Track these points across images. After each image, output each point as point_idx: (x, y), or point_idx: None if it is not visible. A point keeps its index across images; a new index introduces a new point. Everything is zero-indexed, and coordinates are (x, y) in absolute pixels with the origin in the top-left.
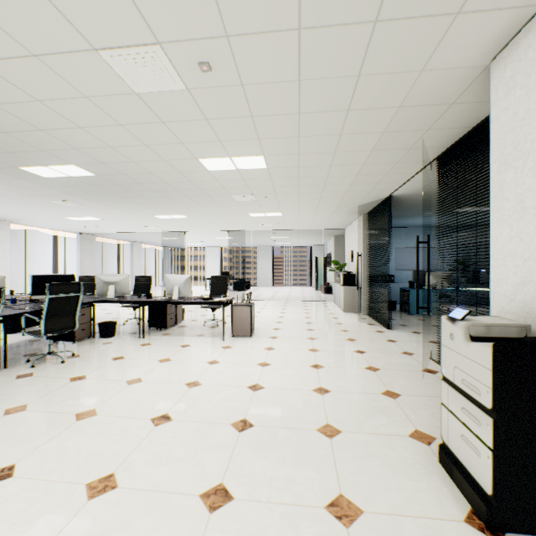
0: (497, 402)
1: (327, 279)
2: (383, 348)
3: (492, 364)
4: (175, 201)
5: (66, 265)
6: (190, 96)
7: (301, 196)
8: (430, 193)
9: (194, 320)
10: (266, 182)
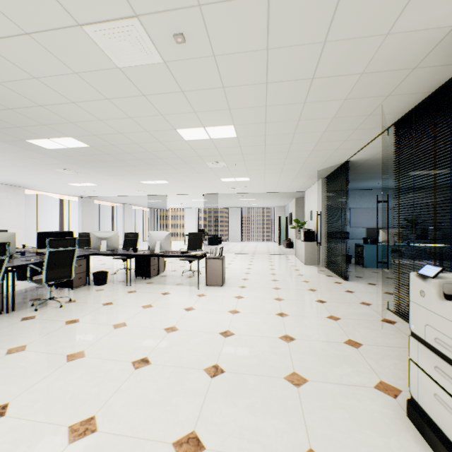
0: None
1: (288, 235)
2: (342, 298)
3: None
4: (157, 168)
5: (70, 224)
6: (167, 69)
7: (267, 162)
8: (385, 157)
9: (174, 270)
10: (236, 149)
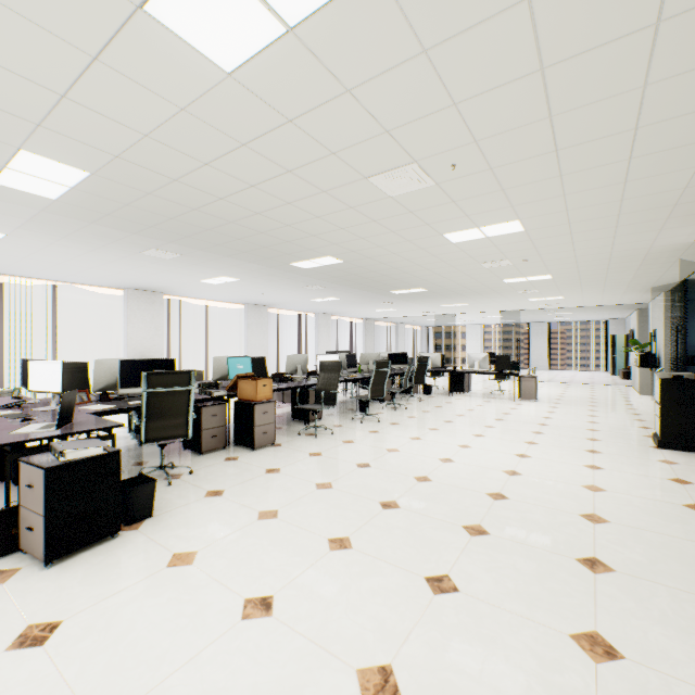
0: (661, 400)
1: (629, 362)
2: None
3: (659, 386)
4: (467, 297)
5: (354, 346)
6: (512, 266)
7: (583, 287)
8: None
9: (480, 390)
10: (550, 283)
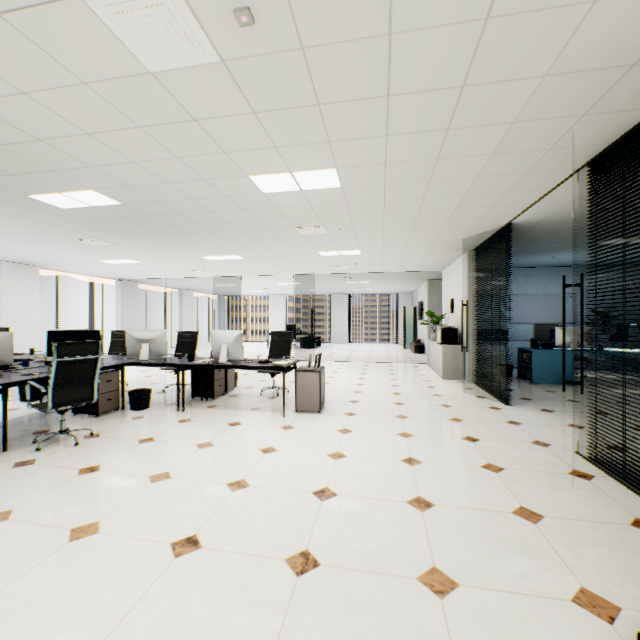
0: None
1: (417, 334)
2: (504, 435)
3: None
4: (225, 237)
5: (104, 318)
6: (228, 74)
7: (387, 227)
8: (567, 218)
9: (250, 387)
10: (340, 207)
